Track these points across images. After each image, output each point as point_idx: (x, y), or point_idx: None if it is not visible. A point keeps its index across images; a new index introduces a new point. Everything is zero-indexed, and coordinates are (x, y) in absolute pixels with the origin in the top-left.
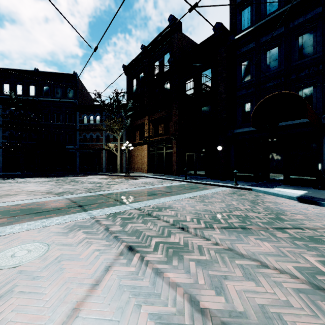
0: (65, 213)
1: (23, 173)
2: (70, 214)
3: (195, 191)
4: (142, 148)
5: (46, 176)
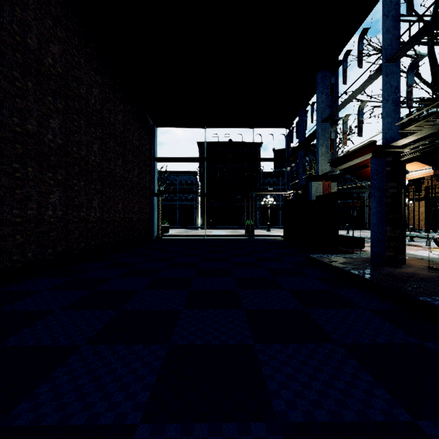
0: None
1: None
2: None
3: None
4: (420, 204)
5: None
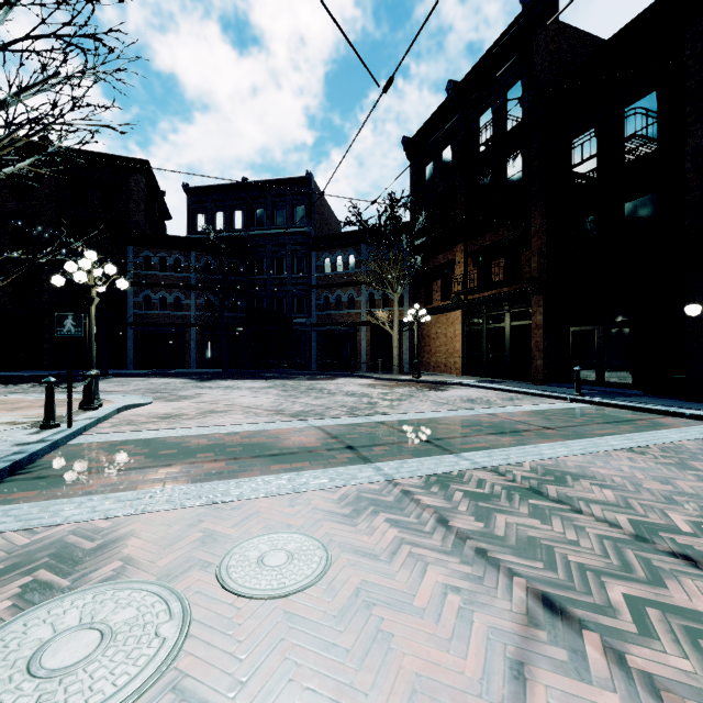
0: (327, 461)
1: (225, 371)
2: (338, 466)
3: (631, 431)
4: (449, 319)
5: (262, 377)
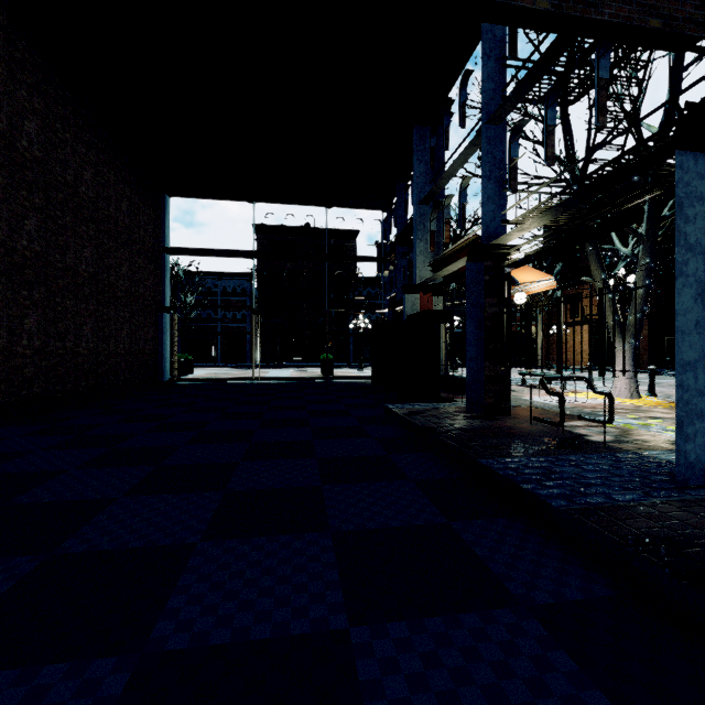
0: None
1: None
2: None
3: None
4: (577, 330)
5: None
